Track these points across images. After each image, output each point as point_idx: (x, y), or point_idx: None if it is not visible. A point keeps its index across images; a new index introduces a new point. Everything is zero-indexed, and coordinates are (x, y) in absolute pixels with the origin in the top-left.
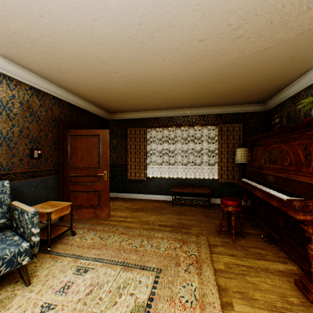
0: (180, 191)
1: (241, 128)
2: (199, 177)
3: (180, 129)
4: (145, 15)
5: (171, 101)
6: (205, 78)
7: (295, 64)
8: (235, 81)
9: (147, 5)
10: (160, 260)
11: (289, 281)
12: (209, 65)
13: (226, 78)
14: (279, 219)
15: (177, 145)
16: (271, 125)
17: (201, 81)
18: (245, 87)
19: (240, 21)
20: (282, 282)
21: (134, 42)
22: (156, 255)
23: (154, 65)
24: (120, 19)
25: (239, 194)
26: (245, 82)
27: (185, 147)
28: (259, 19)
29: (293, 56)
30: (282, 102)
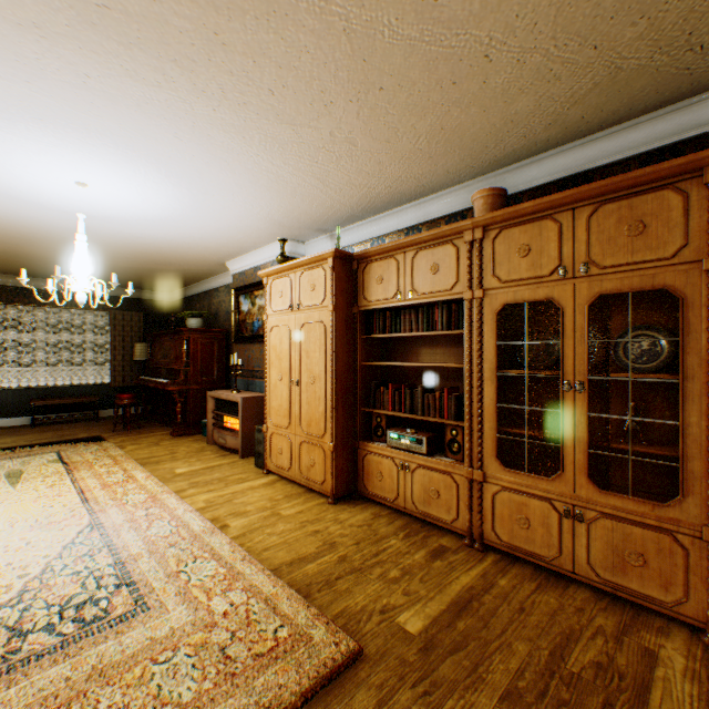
0: (50, 403)
1: (144, 319)
2: (80, 384)
3: (44, 310)
4: (53, 238)
5: (35, 271)
6: (99, 268)
7: (183, 278)
8: (134, 276)
9: (58, 237)
10: (56, 450)
11: (169, 435)
12: (105, 264)
13: (123, 272)
14: (171, 405)
15: (37, 334)
16: (177, 319)
17: (92, 268)
18: (145, 280)
19: (134, 257)
20: (164, 436)
21: (25, 240)
22: (47, 450)
23: (36, 251)
24: (23, 233)
25: (141, 400)
26: (144, 278)
27: (53, 339)
28: (147, 260)
29: (180, 275)
30: (184, 298)
